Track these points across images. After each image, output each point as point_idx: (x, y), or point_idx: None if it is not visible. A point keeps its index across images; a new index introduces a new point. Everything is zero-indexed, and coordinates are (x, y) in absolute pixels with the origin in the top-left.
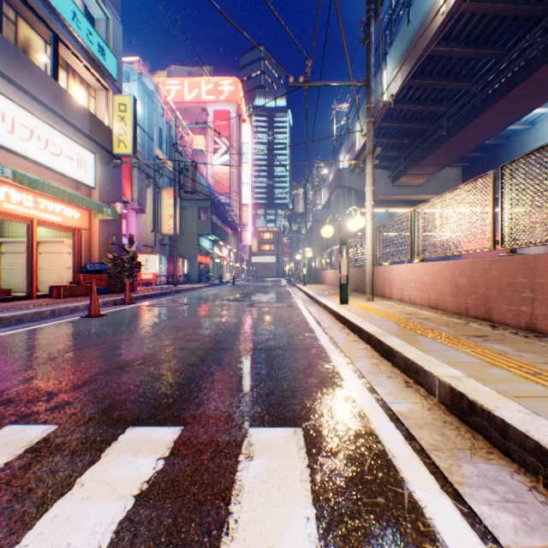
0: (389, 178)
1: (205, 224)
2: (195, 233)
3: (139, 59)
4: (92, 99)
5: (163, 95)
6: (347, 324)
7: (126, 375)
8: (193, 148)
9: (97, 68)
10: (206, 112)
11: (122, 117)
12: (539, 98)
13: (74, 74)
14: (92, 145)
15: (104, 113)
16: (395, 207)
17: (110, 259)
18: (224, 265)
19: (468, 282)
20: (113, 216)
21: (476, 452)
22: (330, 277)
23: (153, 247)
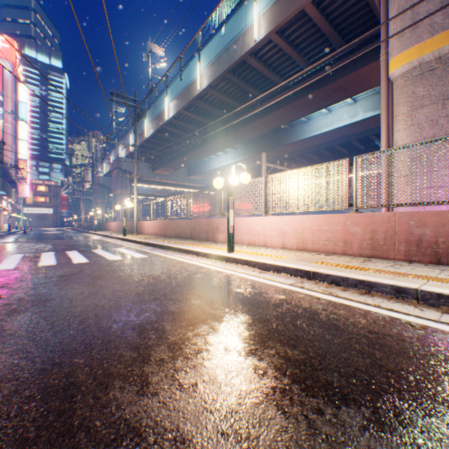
0: (150, 168)
1: None
2: None
3: None
4: None
5: None
6: (127, 240)
7: (73, 248)
8: None
9: None
10: None
11: None
12: (204, 156)
13: None
14: None
15: None
16: (154, 185)
17: None
18: (2, 216)
19: (163, 227)
20: None
21: (146, 246)
22: (114, 226)
23: None
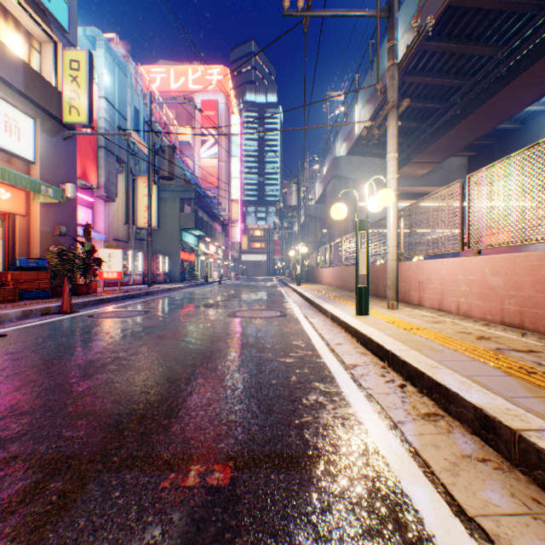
0: None
1: (188, 218)
2: (177, 227)
3: (115, 36)
4: (33, 52)
5: (148, 83)
6: (391, 363)
7: None
8: (179, 139)
9: (36, 8)
10: (193, 102)
11: (74, 77)
12: None
13: (5, 13)
14: (29, 107)
15: (50, 71)
16: None
17: (55, 254)
18: (212, 262)
19: None
20: (56, 198)
21: None
22: (327, 276)
23: (126, 241)
